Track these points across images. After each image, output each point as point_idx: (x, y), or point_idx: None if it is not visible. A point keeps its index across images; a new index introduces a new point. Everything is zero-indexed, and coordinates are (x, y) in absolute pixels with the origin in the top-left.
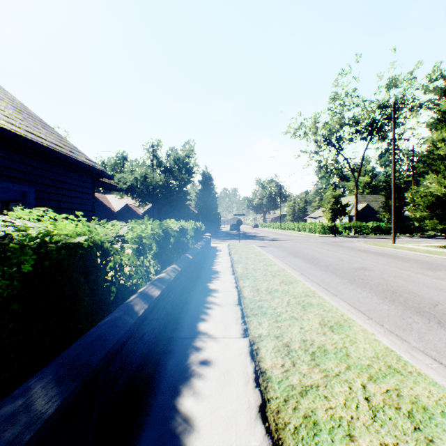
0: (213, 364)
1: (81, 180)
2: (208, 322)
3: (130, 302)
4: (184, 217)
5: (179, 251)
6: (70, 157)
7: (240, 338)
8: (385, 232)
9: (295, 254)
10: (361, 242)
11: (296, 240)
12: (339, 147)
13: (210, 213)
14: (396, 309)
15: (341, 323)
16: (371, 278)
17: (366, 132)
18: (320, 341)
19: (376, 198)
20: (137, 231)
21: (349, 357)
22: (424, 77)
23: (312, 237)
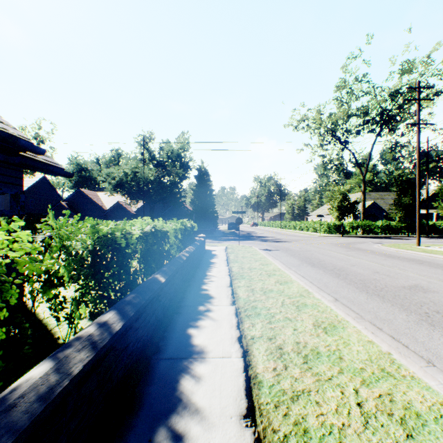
0: None
1: None
2: None
3: None
4: (179, 216)
5: (150, 267)
6: None
7: None
8: (396, 231)
9: (309, 262)
10: (377, 243)
11: (302, 240)
12: (344, 140)
13: (207, 211)
14: None
15: None
16: None
17: (375, 123)
18: None
19: (382, 195)
20: None
21: None
22: None
23: (318, 237)
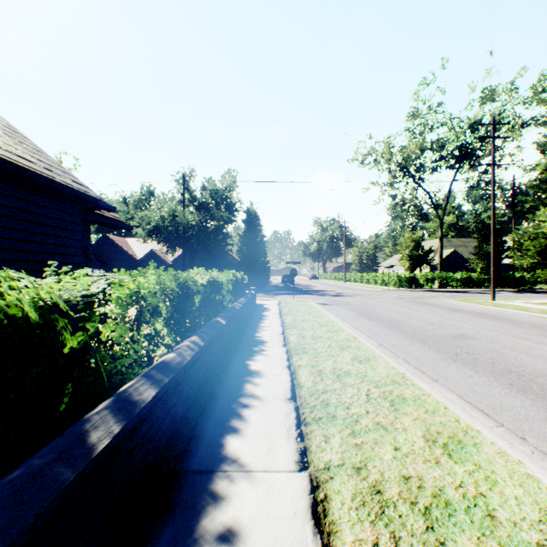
0: (242, 543)
1: (63, 212)
2: (242, 435)
3: (85, 424)
4: (224, 266)
5: (208, 313)
6: (37, 174)
7: (294, 472)
8: (478, 285)
9: (367, 315)
10: (450, 298)
11: (366, 295)
12: (418, 178)
13: (257, 261)
14: (535, 405)
15: (461, 438)
16: (480, 351)
17: (453, 159)
18: (433, 479)
19: (465, 242)
20: (130, 286)
21: (496, 523)
22: (529, 88)
23: (386, 291)
